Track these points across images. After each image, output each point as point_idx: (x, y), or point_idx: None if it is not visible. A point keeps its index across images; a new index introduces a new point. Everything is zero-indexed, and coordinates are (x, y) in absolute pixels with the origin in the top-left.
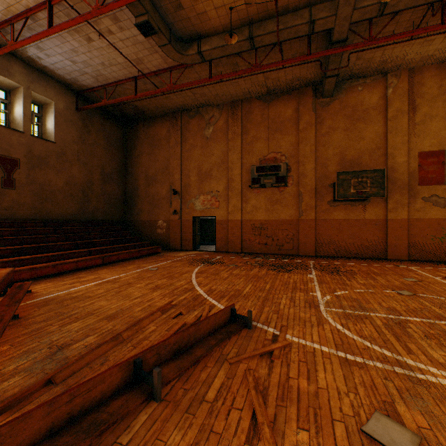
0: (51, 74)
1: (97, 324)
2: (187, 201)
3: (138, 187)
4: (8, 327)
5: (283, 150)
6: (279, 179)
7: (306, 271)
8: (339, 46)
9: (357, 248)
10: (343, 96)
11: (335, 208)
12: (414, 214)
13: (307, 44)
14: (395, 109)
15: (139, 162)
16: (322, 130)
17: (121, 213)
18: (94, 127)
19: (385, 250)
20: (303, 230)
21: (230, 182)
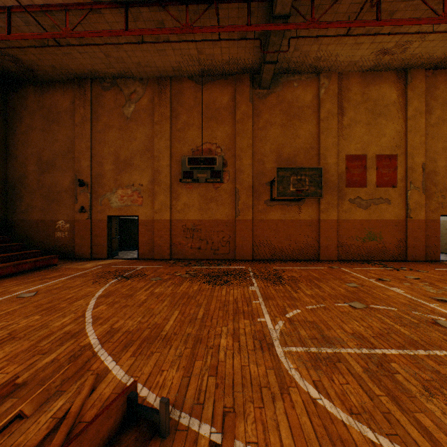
0: None
1: None
2: (99, 196)
3: (26, 175)
4: None
5: (219, 141)
6: (214, 174)
7: (247, 281)
8: (281, 23)
9: (293, 250)
10: (280, 90)
11: (272, 207)
12: (343, 216)
13: (247, 12)
14: (327, 110)
15: (27, 139)
16: (259, 124)
17: None
18: None
19: (318, 251)
20: (240, 231)
21: (156, 175)
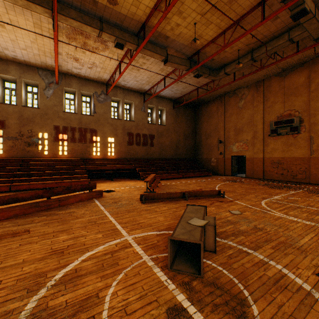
0: (164, 97)
1: (177, 190)
2: (227, 147)
3: (201, 140)
4: (156, 188)
5: (296, 107)
6: (292, 129)
7: (293, 190)
8: None
9: None
10: None
11: None
12: None
13: (296, 45)
14: None
15: (201, 126)
16: None
17: (193, 154)
18: (180, 114)
19: None
20: (314, 165)
21: (255, 134)
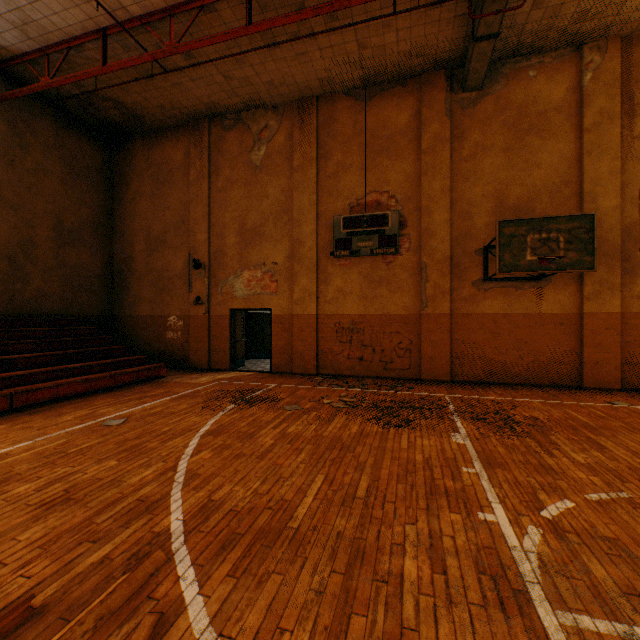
0: None
1: None
2: (219, 281)
3: (133, 256)
4: None
5: (393, 187)
6: (384, 240)
7: (446, 423)
8: None
9: (528, 367)
10: (502, 88)
11: (487, 293)
12: (633, 305)
13: None
14: (597, 109)
15: (134, 210)
16: (463, 151)
17: (101, 303)
18: (38, 138)
19: (578, 371)
20: (429, 333)
21: (296, 247)
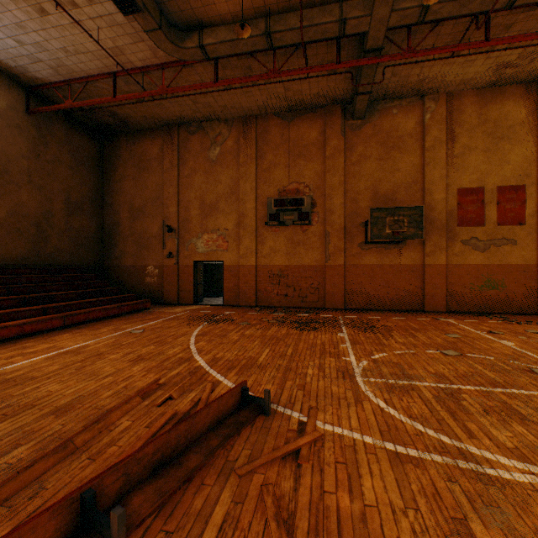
0: None
1: (38, 423)
2: (186, 241)
3: (119, 222)
4: None
5: (307, 180)
6: (302, 215)
7: (336, 328)
8: (373, 56)
9: (392, 299)
10: (377, 119)
11: (367, 251)
12: (453, 260)
13: (337, 49)
14: (433, 137)
15: (120, 188)
16: (352, 158)
17: (95, 256)
18: (54, 137)
19: (422, 301)
20: (330, 278)
21: (242, 218)
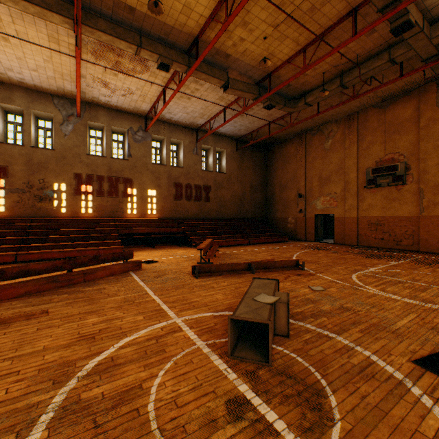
0: (224, 135)
1: (241, 261)
2: (309, 202)
3: (274, 193)
4: (213, 257)
5: (401, 149)
6: (395, 178)
7: (396, 260)
8: (434, 59)
9: None
10: None
11: None
12: None
13: (399, 67)
14: None
15: (274, 175)
16: None
17: (263, 213)
18: (246, 157)
19: None
20: (424, 226)
21: (346, 185)
